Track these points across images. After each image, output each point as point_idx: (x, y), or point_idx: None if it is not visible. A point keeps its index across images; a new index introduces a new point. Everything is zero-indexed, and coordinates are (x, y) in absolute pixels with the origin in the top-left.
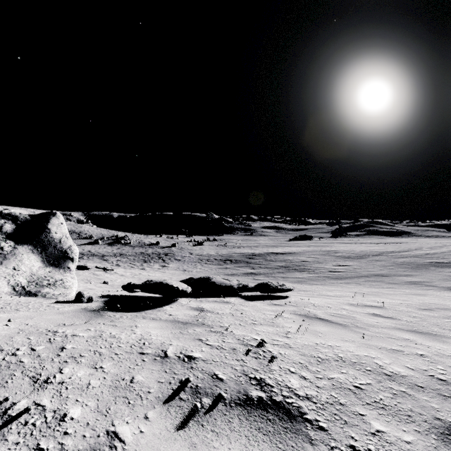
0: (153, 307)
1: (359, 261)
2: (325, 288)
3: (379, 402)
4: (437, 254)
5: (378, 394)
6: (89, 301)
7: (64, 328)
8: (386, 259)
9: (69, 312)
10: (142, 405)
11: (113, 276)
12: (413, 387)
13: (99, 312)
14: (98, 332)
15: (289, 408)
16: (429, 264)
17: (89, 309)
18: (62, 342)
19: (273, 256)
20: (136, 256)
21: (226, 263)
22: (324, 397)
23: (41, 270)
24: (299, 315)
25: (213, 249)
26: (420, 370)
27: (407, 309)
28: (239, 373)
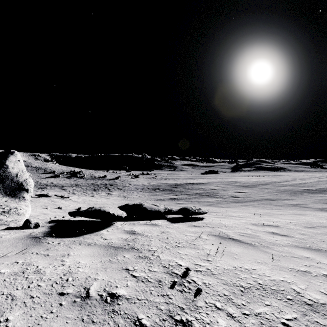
0: (92, 231)
1: (253, 189)
2: (230, 210)
3: None
4: (308, 184)
5: None
6: (36, 227)
7: None
8: (272, 187)
9: (10, 240)
10: None
11: (68, 202)
12: None
13: (40, 239)
14: (24, 266)
15: None
16: (303, 191)
17: (32, 235)
18: None
19: (190, 185)
20: (88, 186)
21: (156, 191)
22: None
23: None
24: (215, 236)
25: (146, 180)
26: None
27: (296, 227)
28: (165, 315)
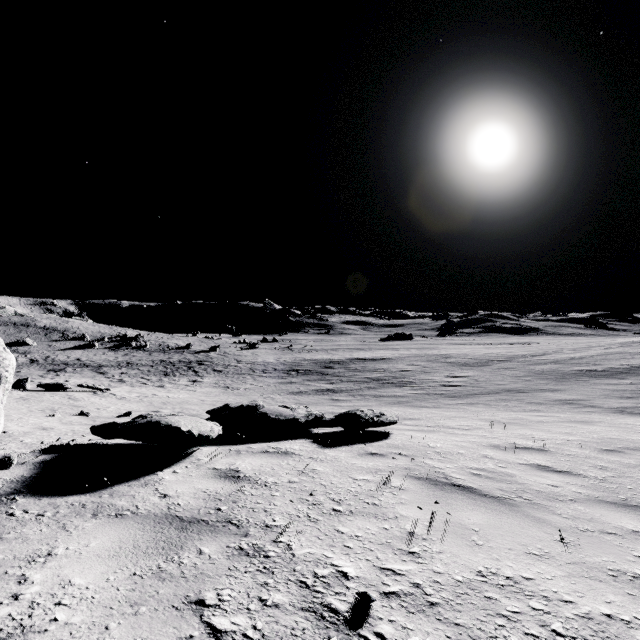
0: (137, 475)
1: (481, 369)
2: (441, 414)
3: None
4: (586, 359)
5: None
6: (4, 465)
7: None
8: (518, 367)
9: None
10: None
11: (105, 401)
12: None
13: None
14: None
15: None
16: (578, 373)
17: None
18: None
19: (359, 363)
20: (153, 366)
21: (291, 375)
22: None
23: None
24: (420, 479)
25: (272, 354)
26: None
27: (584, 452)
28: None
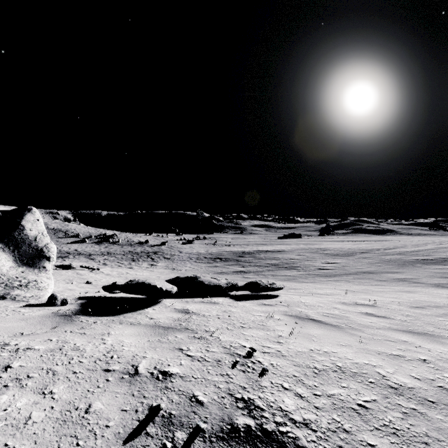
0: (134, 310)
1: (347, 258)
2: (315, 286)
3: (389, 425)
4: (422, 251)
5: (386, 414)
6: (63, 304)
7: (19, 339)
8: (373, 257)
9: (35, 318)
10: (95, 447)
11: (98, 276)
12: (423, 403)
13: (71, 317)
14: (59, 344)
15: (284, 440)
16: (415, 261)
17: (60, 313)
18: (9, 358)
19: (262, 254)
20: (124, 254)
21: (216, 261)
22: (325, 421)
23: (12, 270)
24: (291, 316)
25: (203, 247)
26: (427, 380)
27: (399, 307)
28: (224, 393)
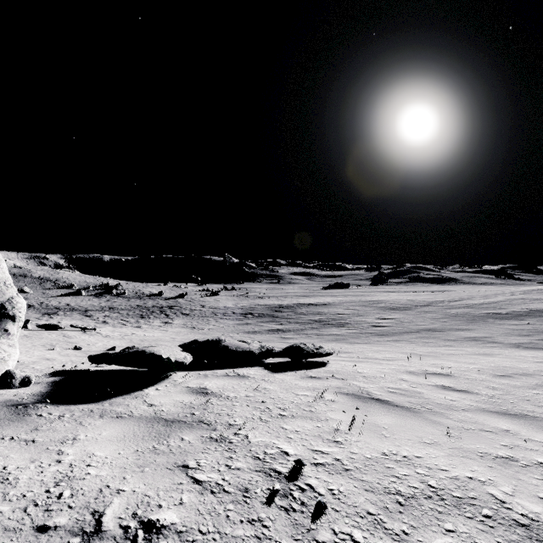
0: (129, 391)
1: (406, 312)
2: (370, 348)
3: None
4: (494, 304)
5: None
6: (25, 384)
7: None
8: (437, 310)
9: None
10: None
11: (93, 338)
12: None
13: (26, 407)
14: None
15: None
16: (486, 316)
17: (13, 400)
18: None
19: (304, 308)
20: (131, 310)
21: (247, 317)
22: None
23: None
24: (347, 395)
25: (231, 300)
26: None
27: (481, 377)
28: None
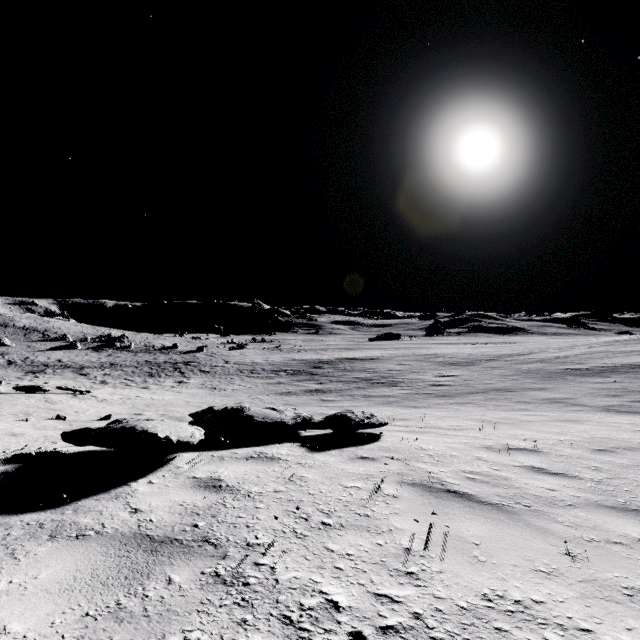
0: (108, 486)
1: (469, 368)
2: (431, 414)
3: None
4: (571, 358)
5: None
6: None
7: None
8: (505, 366)
9: None
10: None
11: (85, 403)
12: None
13: None
14: None
15: None
16: (564, 372)
17: None
18: None
19: (348, 363)
20: (137, 366)
21: (279, 375)
22: None
23: None
24: (413, 485)
25: (260, 354)
26: None
27: (576, 453)
28: None
